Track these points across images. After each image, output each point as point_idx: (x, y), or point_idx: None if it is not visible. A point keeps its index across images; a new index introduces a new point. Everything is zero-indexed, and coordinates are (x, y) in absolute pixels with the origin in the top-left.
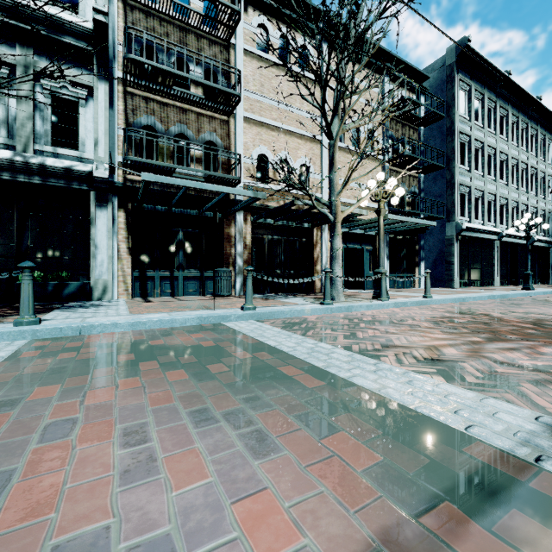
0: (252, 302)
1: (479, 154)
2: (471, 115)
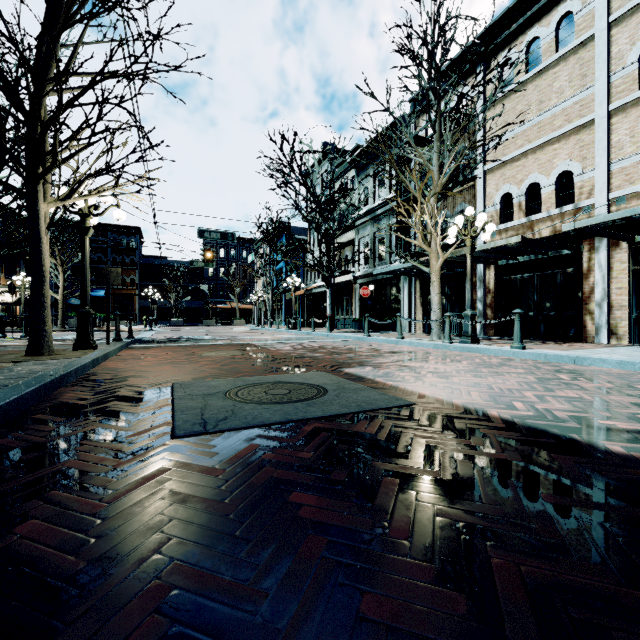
0: (366, 332)
1: None
2: None
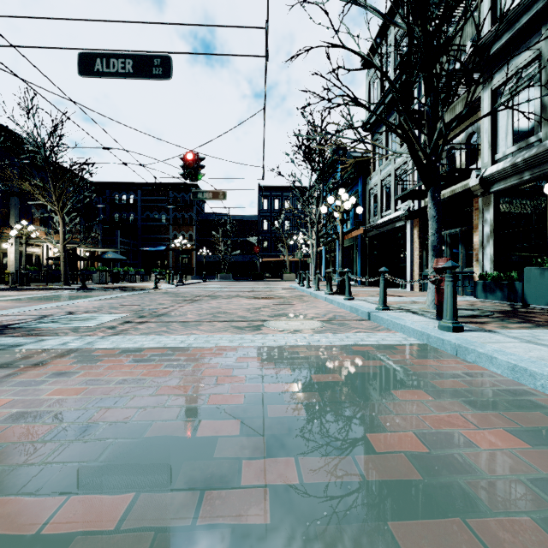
0: None
1: None
2: None
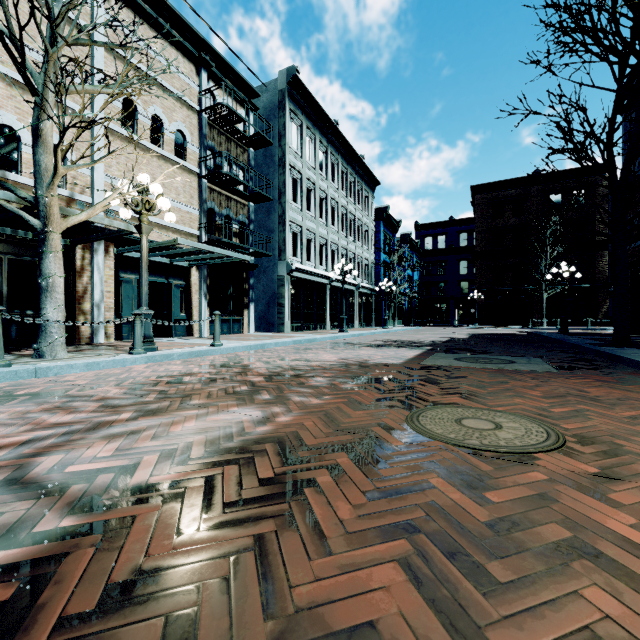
0: None
1: (312, 196)
2: (303, 152)
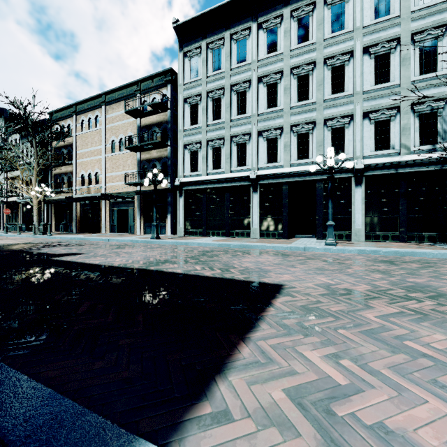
0: (5, 232)
1: (223, 101)
2: (202, 73)
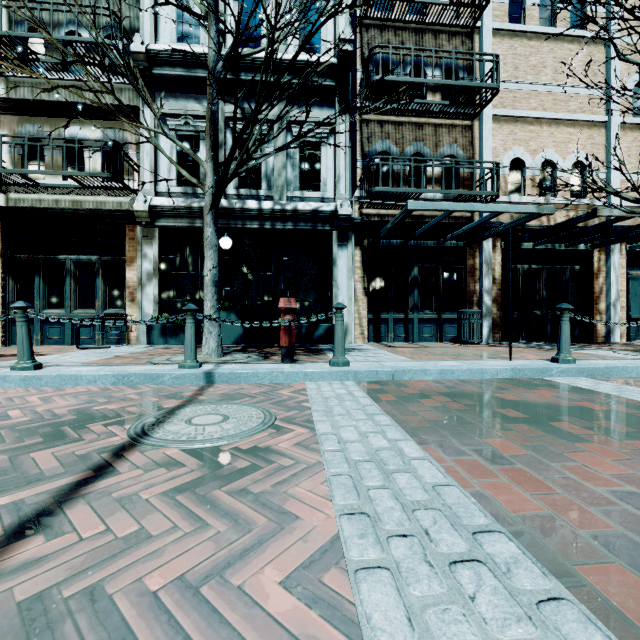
0: (569, 352)
1: None
2: None
